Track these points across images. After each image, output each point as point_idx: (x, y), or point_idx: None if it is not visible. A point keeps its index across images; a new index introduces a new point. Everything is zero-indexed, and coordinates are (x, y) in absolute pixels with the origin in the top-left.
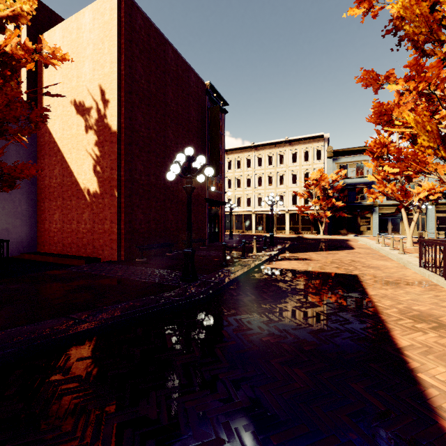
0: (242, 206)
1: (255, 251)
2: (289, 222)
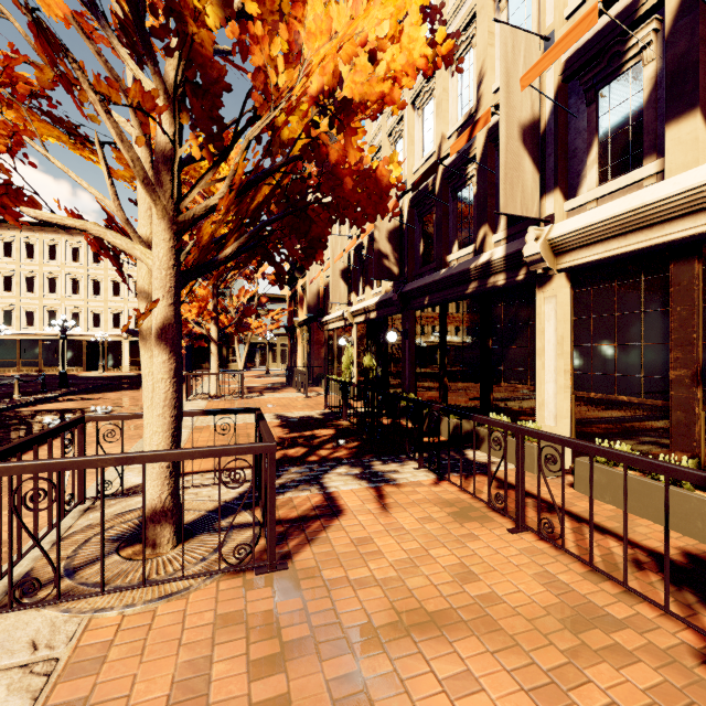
0: (38, 326)
1: (17, 395)
2: (130, 354)
